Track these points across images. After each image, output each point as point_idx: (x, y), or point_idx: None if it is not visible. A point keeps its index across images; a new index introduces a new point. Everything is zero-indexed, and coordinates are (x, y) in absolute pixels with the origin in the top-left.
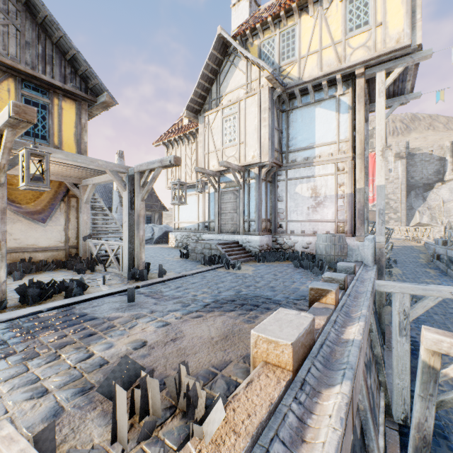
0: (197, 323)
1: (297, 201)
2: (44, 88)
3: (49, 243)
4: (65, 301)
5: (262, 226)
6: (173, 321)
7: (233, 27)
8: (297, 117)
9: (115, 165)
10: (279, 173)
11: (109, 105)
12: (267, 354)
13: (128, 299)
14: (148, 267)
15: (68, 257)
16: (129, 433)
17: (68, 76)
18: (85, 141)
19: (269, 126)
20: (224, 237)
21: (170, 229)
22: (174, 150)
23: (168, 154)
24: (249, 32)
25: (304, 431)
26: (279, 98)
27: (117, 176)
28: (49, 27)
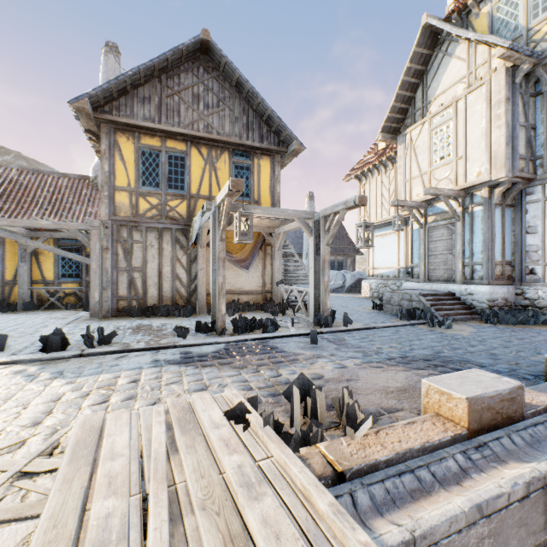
0: (375, 372)
1: None
2: (247, 152)
3: (250, 287)
4: (262, 335)
5: (496, 271)
6: (350, 366)
7: (449, 1)
8: None
9: (302, 213)
10: (529, 190)
11: (298, 152)
12: (438, 406)
13: (311, 340)
14: (333, 315)
15: (264, 301)
16: (302, 426)
17: (264, 135)
18: (278, 191)
19: (506, 125)
20: (432, 286)
21: (364, 276)
22: (367, 182)
23: (361, 188)
24: (472, 1)
25: (463, 478)
26: (528, 76)
27: (304, 223)
28: (251, 98)
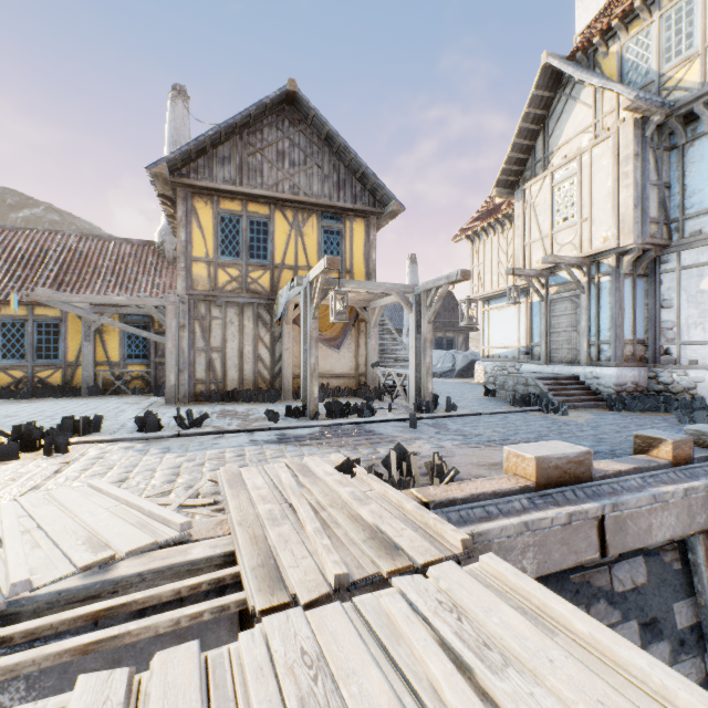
0: (472, 451)
1: (704, 306)
2: (338, 214)
3: (342, 369)
4: (358, 420)
5: (625, 351)
6: (448, 446)
7: (577, 29)
8: (704, 151)
9: (401, 286)
10: (664, 258)
11: (396, 213)
12: (515, 467)
13: (410, 424)
14: (436, 401)
15: (357, 386)
16: None
17: (358, 194)
18: (373, 259)
19: (635, 184)
20: (553, 369)
21: (478, 358)
22: (481, 243)
23: (473, 251)
24: (598, 39)
25: (523, 513)
26: (661, 128)
27: (403, 298)
28: (343, 153)
